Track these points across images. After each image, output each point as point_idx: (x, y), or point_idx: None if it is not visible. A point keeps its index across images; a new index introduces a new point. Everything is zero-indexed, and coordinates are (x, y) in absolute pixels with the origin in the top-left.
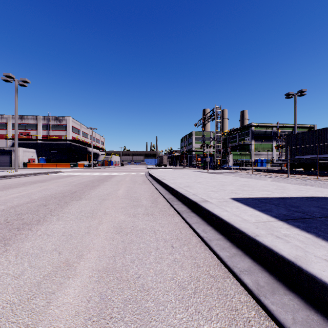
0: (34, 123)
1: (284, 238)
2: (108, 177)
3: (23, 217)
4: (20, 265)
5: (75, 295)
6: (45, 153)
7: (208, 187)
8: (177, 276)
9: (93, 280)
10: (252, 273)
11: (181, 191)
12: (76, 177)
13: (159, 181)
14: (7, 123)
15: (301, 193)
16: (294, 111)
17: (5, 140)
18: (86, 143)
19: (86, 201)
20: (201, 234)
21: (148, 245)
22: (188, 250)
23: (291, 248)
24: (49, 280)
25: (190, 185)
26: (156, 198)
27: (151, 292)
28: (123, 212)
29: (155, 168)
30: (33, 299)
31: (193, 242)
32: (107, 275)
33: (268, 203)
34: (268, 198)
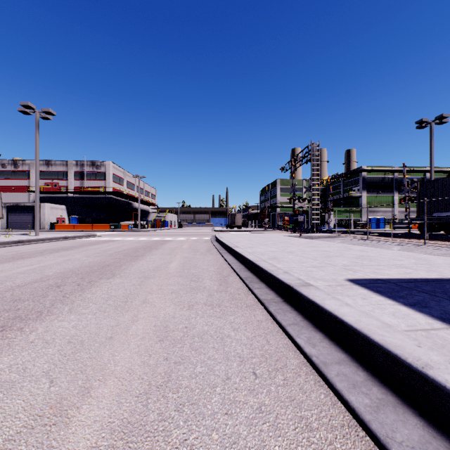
0: (63, 171)
1: None
2: (159, 243)
3: (20, 305)
4: None
5: None
6: (78, 210)
7: (306, 260)
8: None
9: None
10: None
11: (264, 267)
12: (115, 243)
13: (231, 250)
14: (29, 171)
15: None
16: (430, 147)
17: (27, 194)
18: (131, 197)
19: (121, 279)
20: (306, 349)
21: (210, 370)
22: (284, 385)
23: None
24: None
25: (277, 256)
26: (226, 276)
27: None
28: (173, 300)
29: (225, 231)
30: None
31: (292, 365)
32: (125, 446)
33: (414, 289)
34: (410, 279)
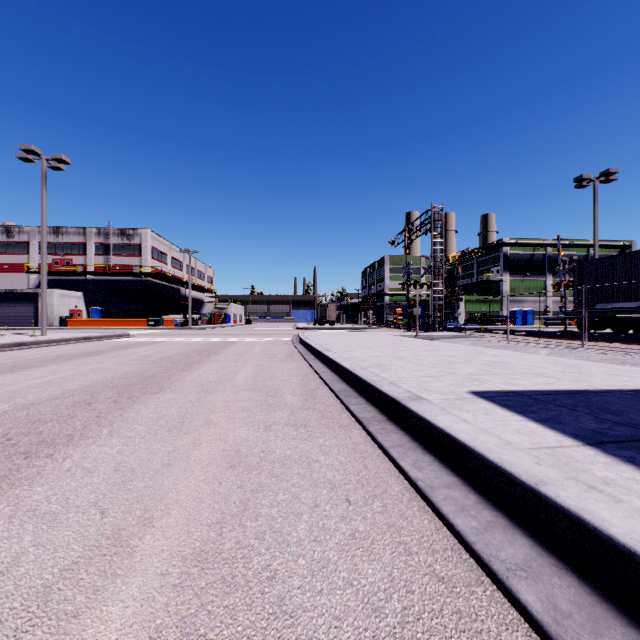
0: (79, 242)
1: (607, 490)
2: (220, 346)
3: (42, 428)
4: (14, 542)
5: (123, 623)
6: (101, 299)
7: (420, 368)
8: (359, 577)
9: (168, 584)
10: (537, 577)
11: (364, 377)
12: (158, 346)
13: (320, 355)
14: (30, 242)
15: (619, 383)
16: (594, 213)
17: (27, 275)
18: (178, 280)
19: (173, 394)
20: (411, 473)
21: (295, 497)
22: (383, 511)
23: (629, 518)
24: (72, 581)
25: (382, 363)
26: (314, 389)
27: (300, 619)
28: (244, 419)
29: (312, 329)
30: (27, 630)
31: (393, 491)
32: (201, 572)
33: (551, 403)
34: (549, 391)
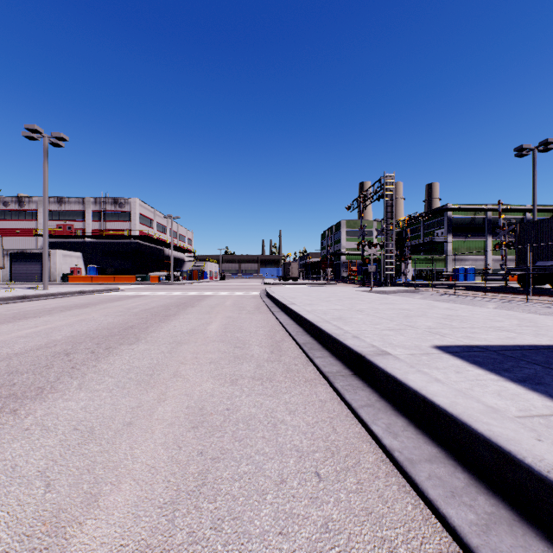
0: (79, 210)
1: None
2: (196, 299)
3: (17, 379)
4: None
5: None
6: (97, 259)
7: (379, 321)
8: None
9: None
10: None
11: (327, 330)
12: (142, 299)
13: (285, 308)
14: (38, 210)
15: None
16: (533, 179)
17: (35, 238)
18: (163, 242)
19: (147, 345)
20: (385, 440)
21: (259, 469)
22: (358, 491)
23: None
24: None
25: (343, 316)
26: (279, 340)
27: None
28: (212, 372)
29: (278, 284)
30: None
31: (367, 462)
32: None
33: (522, 359)
34: (514, 346)
